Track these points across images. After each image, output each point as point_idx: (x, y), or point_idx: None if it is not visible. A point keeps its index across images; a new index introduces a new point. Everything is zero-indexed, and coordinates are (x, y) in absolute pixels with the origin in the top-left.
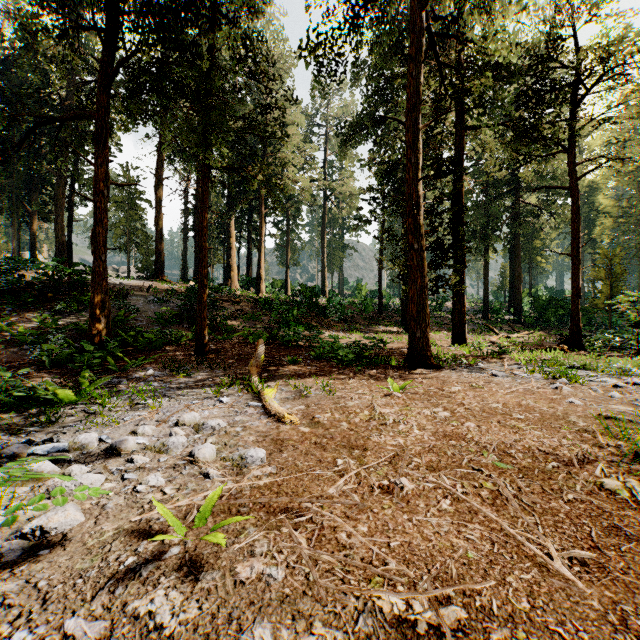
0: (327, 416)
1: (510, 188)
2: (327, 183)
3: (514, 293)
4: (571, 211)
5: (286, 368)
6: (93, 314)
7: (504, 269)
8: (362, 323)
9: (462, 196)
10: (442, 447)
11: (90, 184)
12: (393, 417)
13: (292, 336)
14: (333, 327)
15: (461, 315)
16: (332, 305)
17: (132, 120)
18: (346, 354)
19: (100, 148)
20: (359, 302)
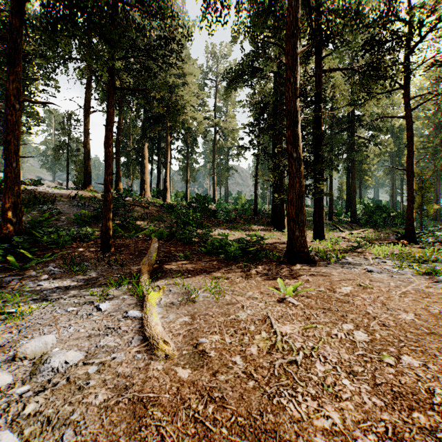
0: (215, 340)
1: (348, 126)
2: (216, 121)
3: (351, 201)
4: (406, 135)
5: (179, 264)
6: (5, 215)
7: (341, 185)
8: (243, 223)
9: (321, 124)
10: (415, 440)
11: (34, 116)
12: (300, 344)
13: (187, 234)
14: (221, 226)
15: (321, 217)
16: (220, 209)
17: (66, 67)
18: (233, 250)
19: (12, 66)
20: (240, 208)
